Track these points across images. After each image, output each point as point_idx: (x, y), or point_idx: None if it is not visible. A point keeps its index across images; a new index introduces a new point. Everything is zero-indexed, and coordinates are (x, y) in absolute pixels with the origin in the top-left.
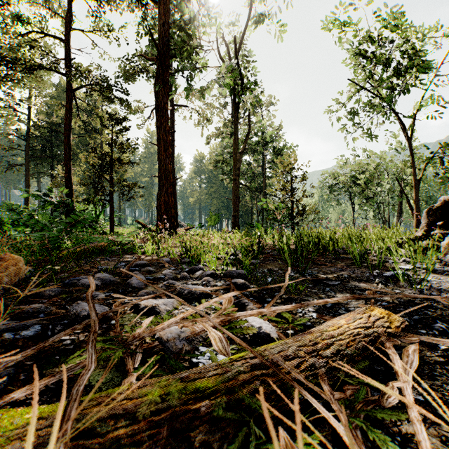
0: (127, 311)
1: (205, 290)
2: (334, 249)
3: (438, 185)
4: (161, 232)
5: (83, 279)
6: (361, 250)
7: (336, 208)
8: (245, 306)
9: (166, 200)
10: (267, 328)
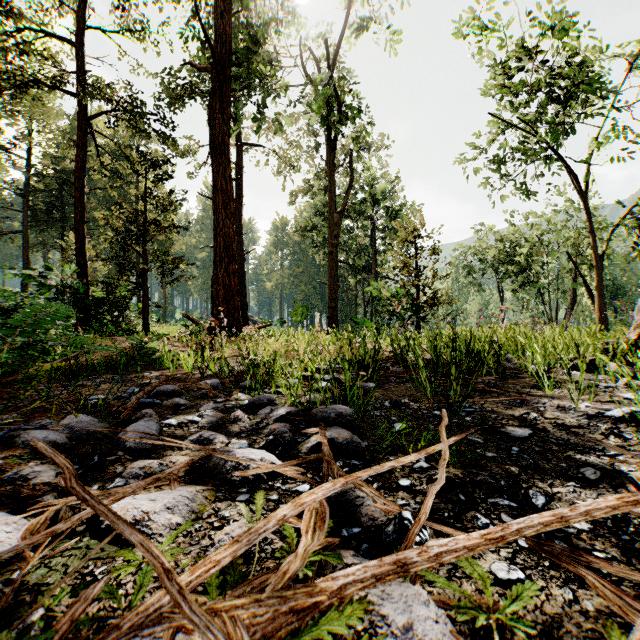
0: (78, 528)
1: (270, 460)
2: (499, 362)
3: (623, 264)
4: (214, 333)
5: (29, 431)
6: (545, 365)
7: (477, 296)
8: (356, 509)
9: (226, 283)
10: (428, 629)
